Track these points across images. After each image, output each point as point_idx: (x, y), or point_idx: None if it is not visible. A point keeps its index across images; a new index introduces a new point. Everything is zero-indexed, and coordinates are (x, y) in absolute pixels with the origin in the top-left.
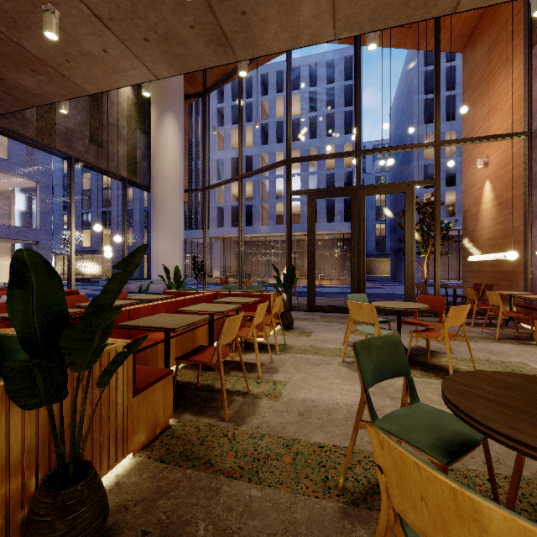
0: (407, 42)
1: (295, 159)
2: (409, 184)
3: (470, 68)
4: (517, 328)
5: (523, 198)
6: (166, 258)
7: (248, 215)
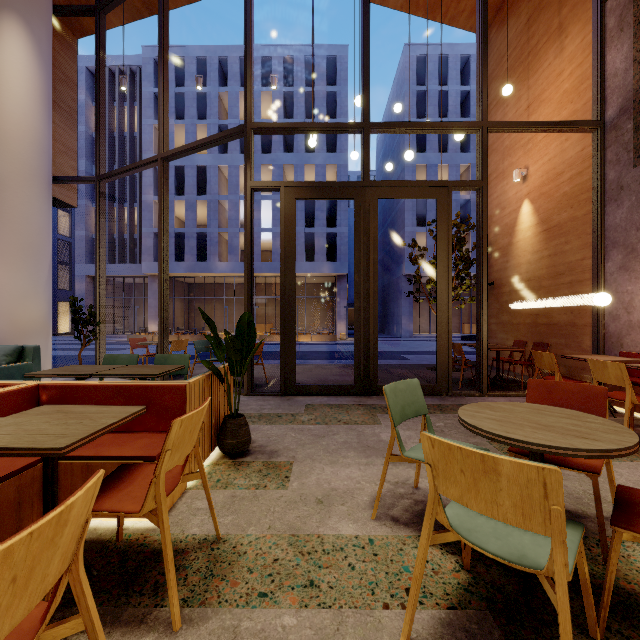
0: (420, 4)
1: (260, 126)
2: (444, 184)
3: (497, 53)
4: (633, 420)
5: (588, 219)
6: (3, 300)
7: (202, 247)
